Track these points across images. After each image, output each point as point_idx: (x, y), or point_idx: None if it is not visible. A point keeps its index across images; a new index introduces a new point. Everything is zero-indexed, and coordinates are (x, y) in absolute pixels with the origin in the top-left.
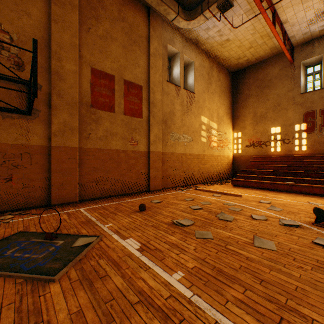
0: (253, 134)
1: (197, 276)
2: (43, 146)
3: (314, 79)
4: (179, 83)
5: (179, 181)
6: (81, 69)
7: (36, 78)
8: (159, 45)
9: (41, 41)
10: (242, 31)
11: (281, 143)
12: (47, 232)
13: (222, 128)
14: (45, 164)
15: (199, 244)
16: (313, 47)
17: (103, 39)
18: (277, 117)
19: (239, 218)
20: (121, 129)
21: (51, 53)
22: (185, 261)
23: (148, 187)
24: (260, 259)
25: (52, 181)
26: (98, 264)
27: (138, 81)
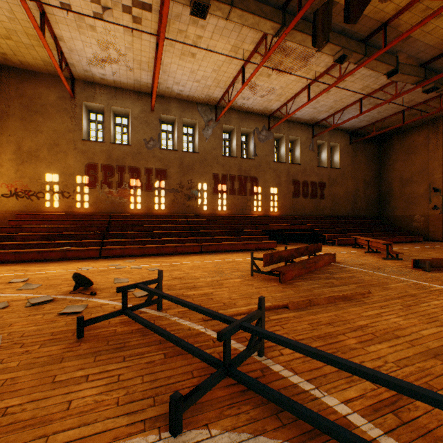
0: (17, 178)
1: None
2: None
3: (98, 129)
4: None
5: None
6: None
7: None
8: None
9: None
10: None
11: (61, 197)
12: None
13: None
14: None
15: None
16: (96, 92)
17: None
18: (55, 161)
19: None
20: None
21: None
22: None
23: None
24: None
25: None
26: None
27: None
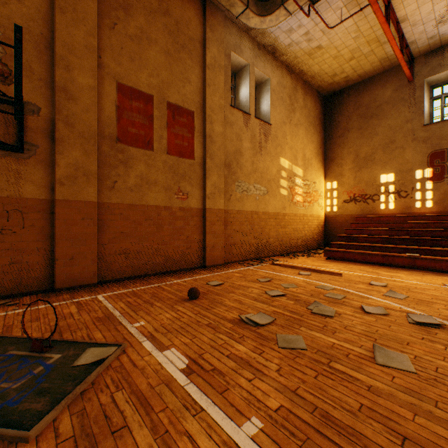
0: (354, 185)
1: (286, 429)
2: (43, 199)
3: (444, 105)
4: (249, 109)
5: (248, 253)
6: (102, 85)
7: (20, 88)
8: (220, 52)
9: (40, 40)
10: (340, 34)
11: (396, 197)
12: (35, 340)
13: (310, 176)
14: (46, 228)
15: (285, 359)
16: (442, 57)
17: (135, 41)
18: (389, 160)
19: (344, 312)
20: (163, 175)
21: (56, 59)
22: (263, 396)
23: (203, 260)
24: (392, 390)
25: (57, 253)
26: (112, 402)
27: (188, 104)
